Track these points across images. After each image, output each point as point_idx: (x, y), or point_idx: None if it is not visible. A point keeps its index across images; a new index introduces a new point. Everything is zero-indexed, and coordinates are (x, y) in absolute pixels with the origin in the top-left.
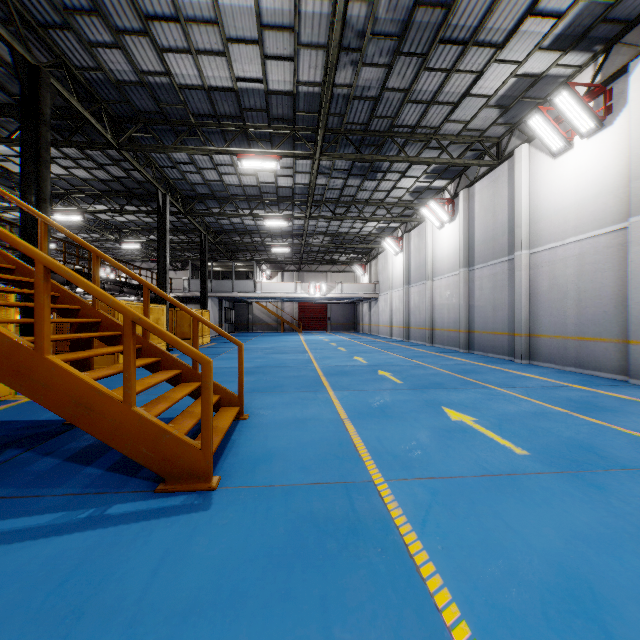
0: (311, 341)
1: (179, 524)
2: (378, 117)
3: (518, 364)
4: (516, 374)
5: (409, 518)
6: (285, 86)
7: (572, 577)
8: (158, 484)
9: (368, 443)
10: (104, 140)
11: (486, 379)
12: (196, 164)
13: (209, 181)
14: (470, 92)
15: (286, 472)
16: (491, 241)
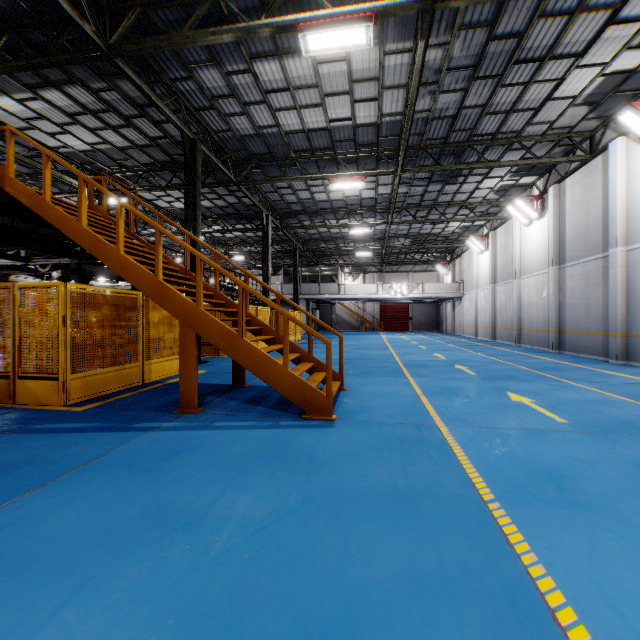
0: (392, 340)
1: (320, 431)
2: (456, 131)
3: (610, 364)
4: (601, 372)
5: (457, 441)
6: (370, 119)
7: (554, 469)
8: (301, 416)
9: (437, 408)
10: (225, 178)
11: (563, 375)
12: (293, 187)
13: (302, 200)
14: (552, 96)
15: (378, 417)
16: (583, 238)
